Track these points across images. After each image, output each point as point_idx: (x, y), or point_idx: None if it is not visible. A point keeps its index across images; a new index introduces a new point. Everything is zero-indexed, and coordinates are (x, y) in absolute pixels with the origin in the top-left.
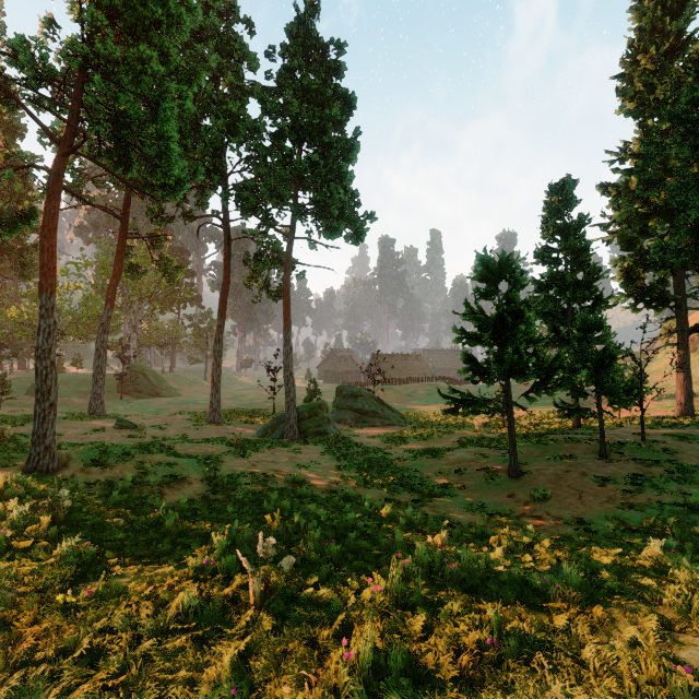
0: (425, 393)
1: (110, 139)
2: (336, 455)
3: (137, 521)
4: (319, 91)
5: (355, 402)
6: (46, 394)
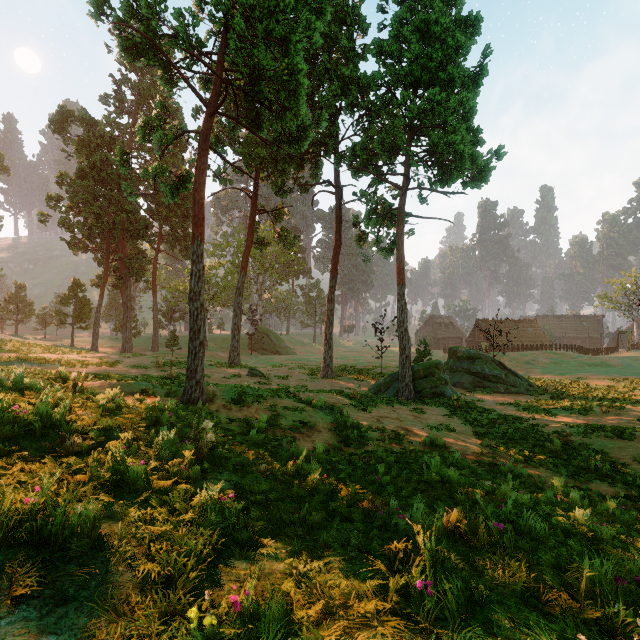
0: (549, 362)
1: (246, 101)
2: (468, 420)
3: (277, 468)
4: (439, 19)
5: (472, 365)
6: (197, 333)
